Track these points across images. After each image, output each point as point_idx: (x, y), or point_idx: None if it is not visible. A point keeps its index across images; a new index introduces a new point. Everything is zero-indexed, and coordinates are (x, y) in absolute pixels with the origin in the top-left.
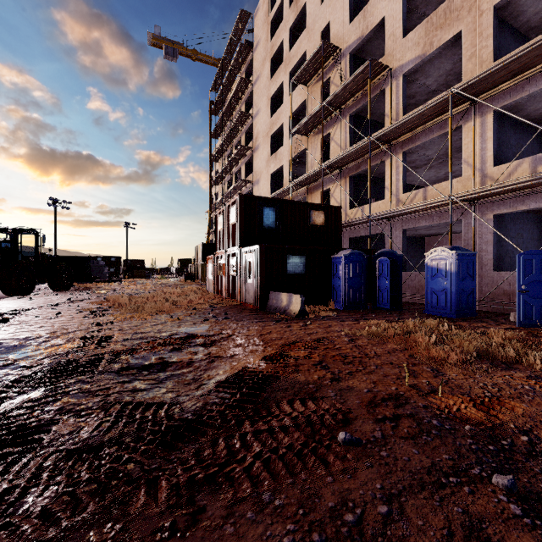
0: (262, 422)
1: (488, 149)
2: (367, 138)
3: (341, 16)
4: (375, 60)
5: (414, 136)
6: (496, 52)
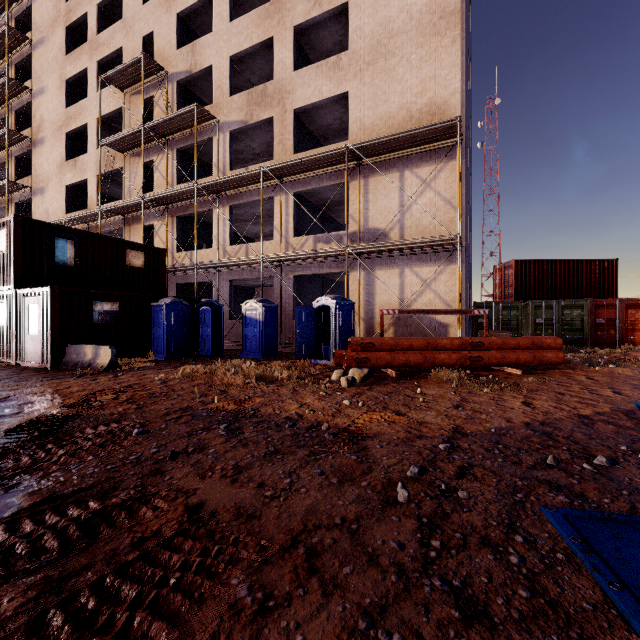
0: (65, 442)
1: (290, 222)
2: (193, 183)
3: (168, 35)
4: (202, 107)
5: (239, 194)
6: (295, 146)
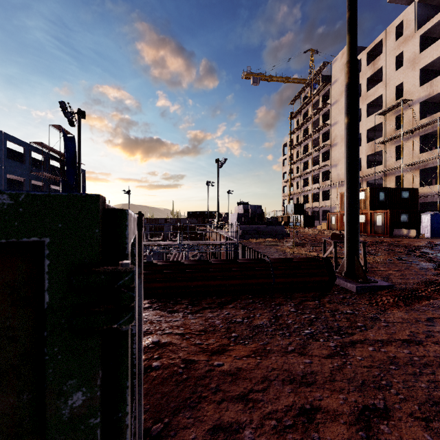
0: None
1: None
2: (436, 155)
3: (412, 81)
4: None
5: None
6: None
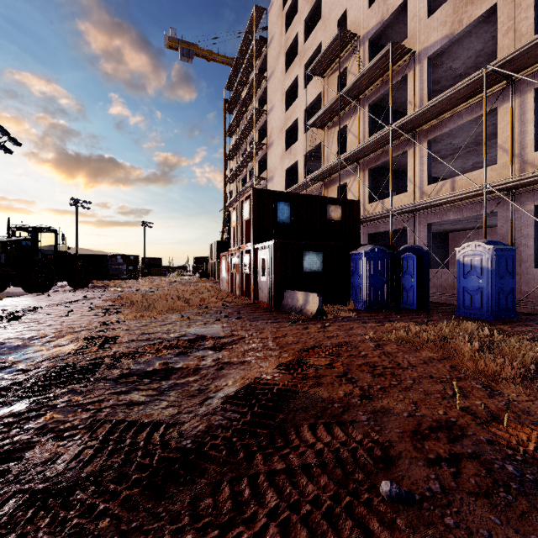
0: (277, 456)
1: (528, 132)
2: (388, 127)
3: (359, 2)
4: (397, 43)
5: (440, 123)
6: None
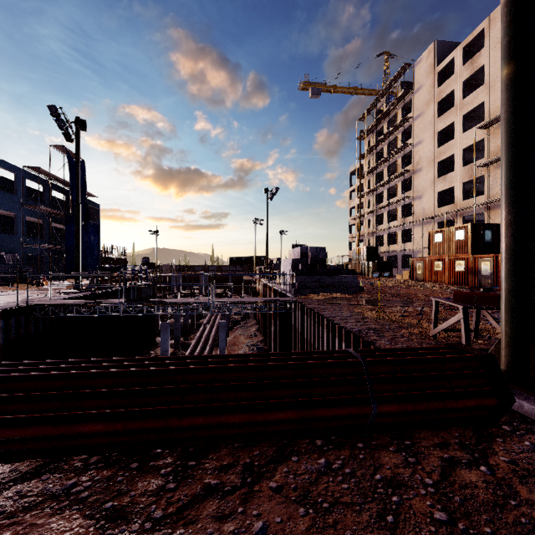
0: None
1: None
2: None
3: None
4: None
5: None
6: None
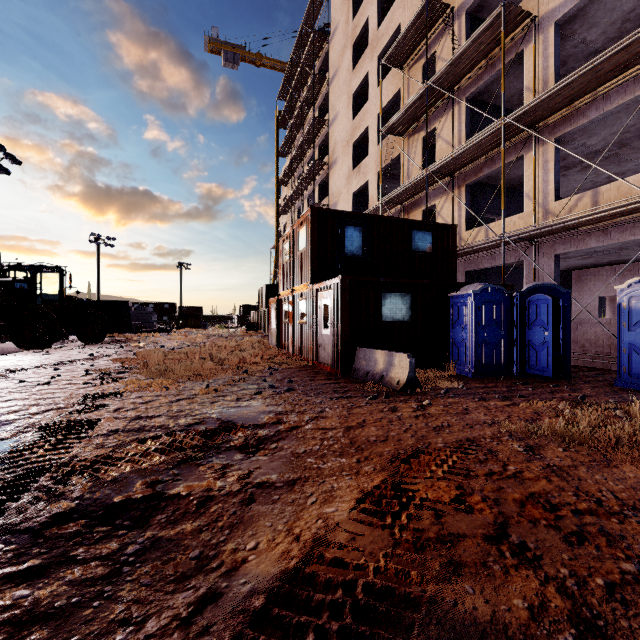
0: None
1: None
2: (498, 120)
3: None
4: (511, 4)
5: (575, 112)
6: None
